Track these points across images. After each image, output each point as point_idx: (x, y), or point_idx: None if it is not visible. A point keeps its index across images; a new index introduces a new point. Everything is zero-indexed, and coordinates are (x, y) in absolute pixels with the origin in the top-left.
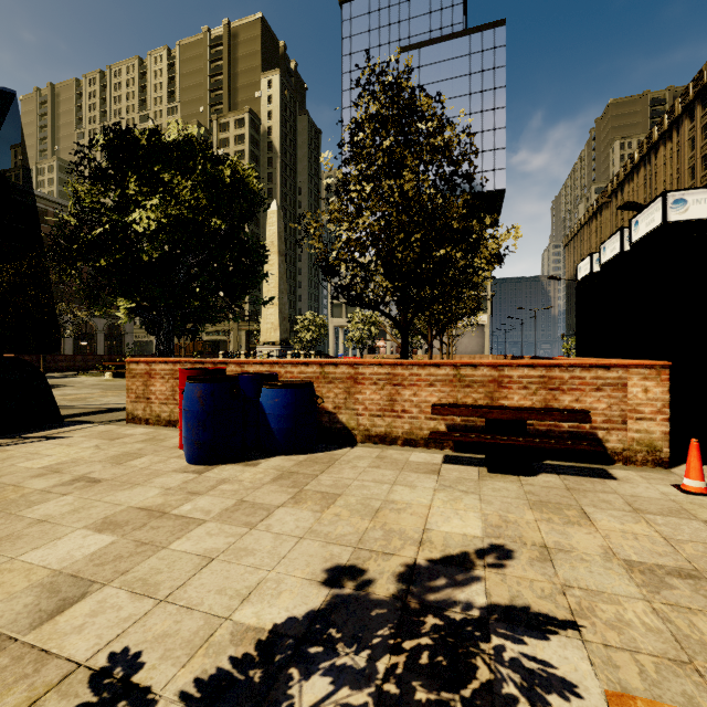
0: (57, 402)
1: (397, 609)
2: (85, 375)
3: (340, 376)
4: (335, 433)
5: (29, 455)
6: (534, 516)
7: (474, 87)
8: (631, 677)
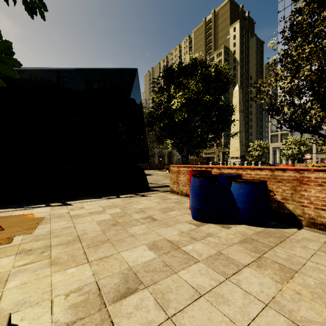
0: (150, 181)
1: None
2: (160, 171)
3: (287, 178)
4: (282, 216)
5: (136, 202)
6: None
7: None
8: None
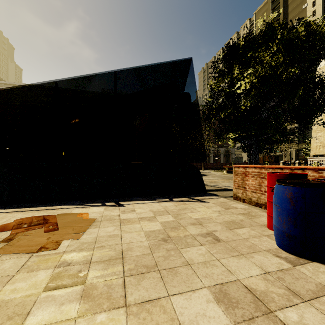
0: (206, 183)
1: None
2: (216, 171)
3: None
4: None
5: (192, 209)
6: None
7: None
8: None
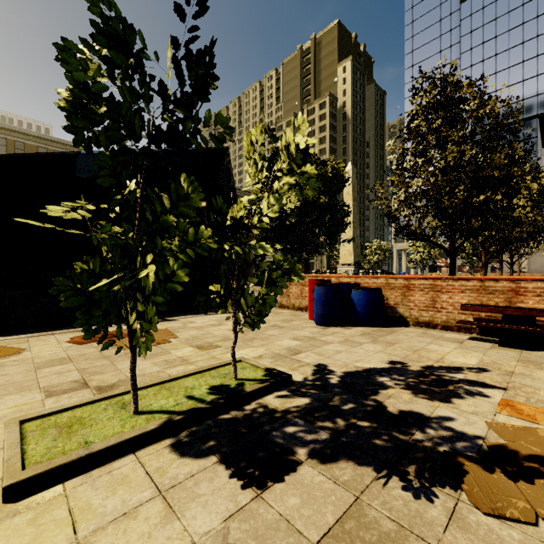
0: None
1: (419, 373)
2: None
3: (398, 285)
4: (395, 319)
5: None
6: (516, 364)
7: None
8: (519, 400)
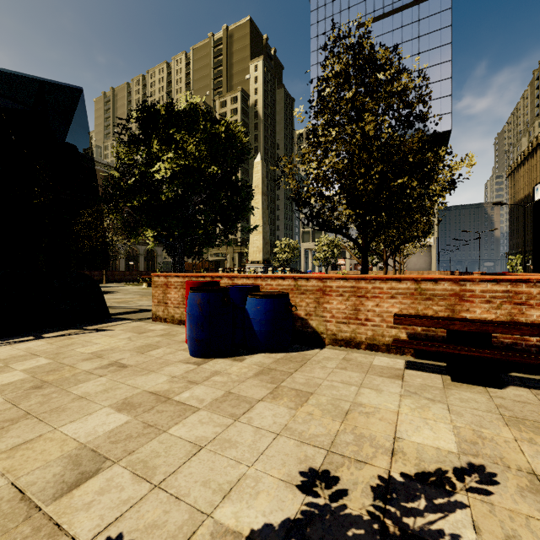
0: (110, 304)
1: (374, 531)
2: (131, 284)
3: (311, 288)
4: (306, 336)
5: (84, 343)
6: (512, 434)
7: (422, 48)
8: None
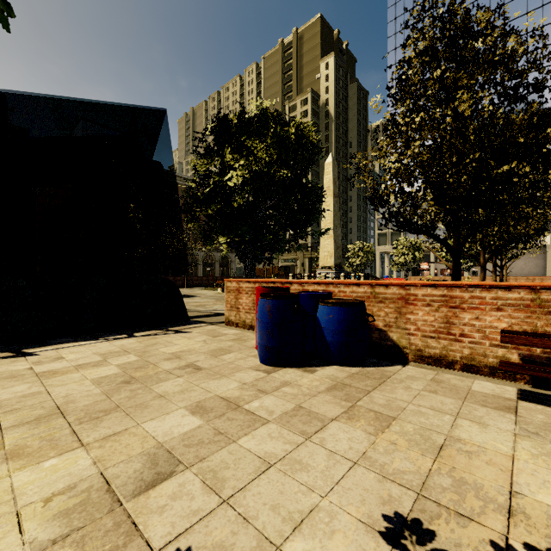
0: (189, 307)
1: None
2: (207, 289)
3: (391, 296)
4: (385, 349)
5: (166, 343)
6: None
7: (532, 5)
8: None
